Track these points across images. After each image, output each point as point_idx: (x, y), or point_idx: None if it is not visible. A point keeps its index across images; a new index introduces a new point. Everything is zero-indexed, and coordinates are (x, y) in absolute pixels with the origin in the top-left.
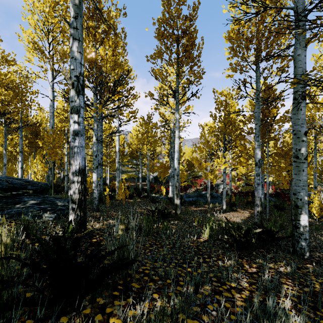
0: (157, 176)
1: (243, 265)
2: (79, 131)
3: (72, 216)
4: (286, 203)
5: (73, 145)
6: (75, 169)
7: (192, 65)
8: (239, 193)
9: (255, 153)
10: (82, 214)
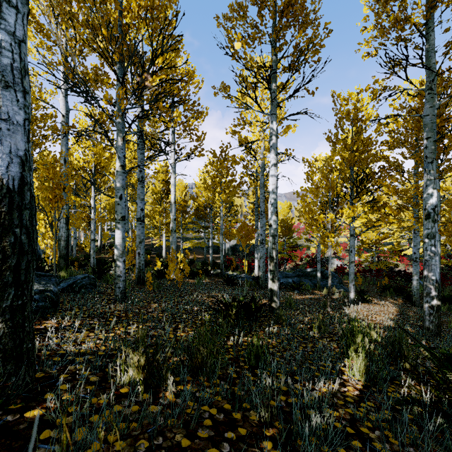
0: (235, 245)
1: None
2: None
3: None
4: (447, 289)
5: None
6: None
7: (302, 25)
8: (366, 271)
9: (425, 194)
10: (1, 326)
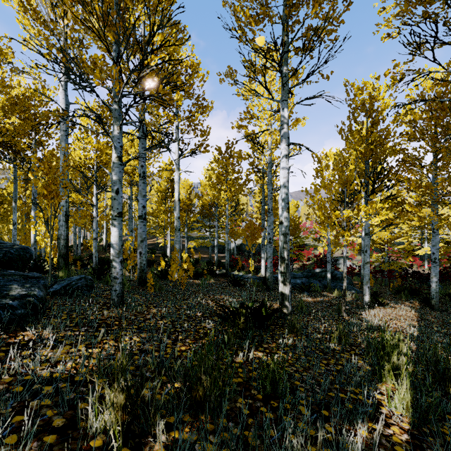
0: (241, 245)
1: None
2: None
3: None
4: None
5: None
6: None
7: None
8: (377, 272)
9: None
10: None
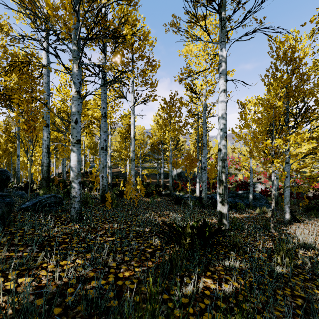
0: (180, 172)
1: None
2: None
3: None
4: None
5: None
6: None
7: None
8: None
9: None
10: None
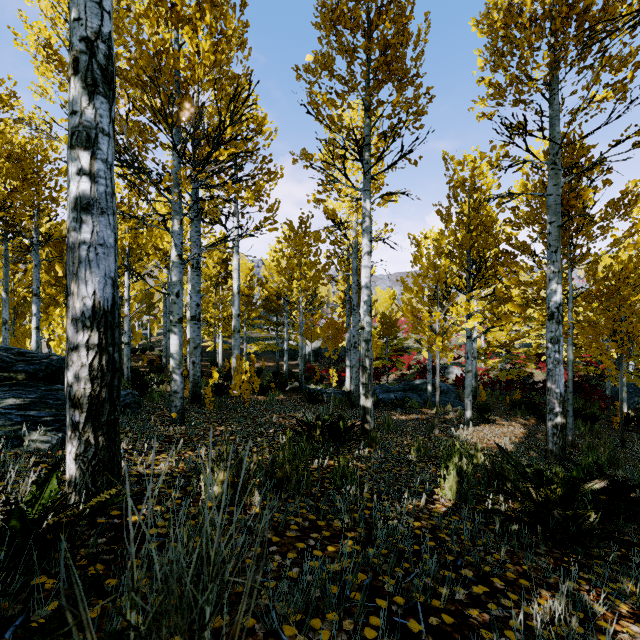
0: (320, 348)
1: (590, 609)
2: (94, 199)
3: (71, 446)
4: (596, 406)
5: (77, 240)
6: (81, 310)
7: (401, 84)
8: (493, 383)
9: (548, 289)
10: (100, 440)
